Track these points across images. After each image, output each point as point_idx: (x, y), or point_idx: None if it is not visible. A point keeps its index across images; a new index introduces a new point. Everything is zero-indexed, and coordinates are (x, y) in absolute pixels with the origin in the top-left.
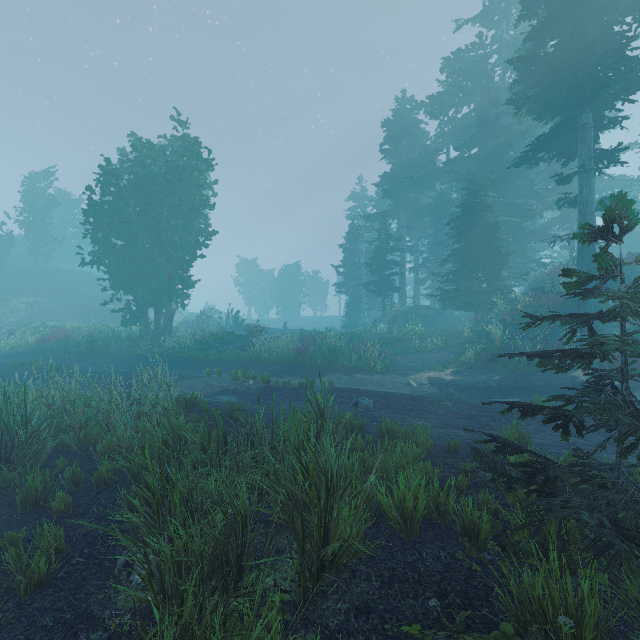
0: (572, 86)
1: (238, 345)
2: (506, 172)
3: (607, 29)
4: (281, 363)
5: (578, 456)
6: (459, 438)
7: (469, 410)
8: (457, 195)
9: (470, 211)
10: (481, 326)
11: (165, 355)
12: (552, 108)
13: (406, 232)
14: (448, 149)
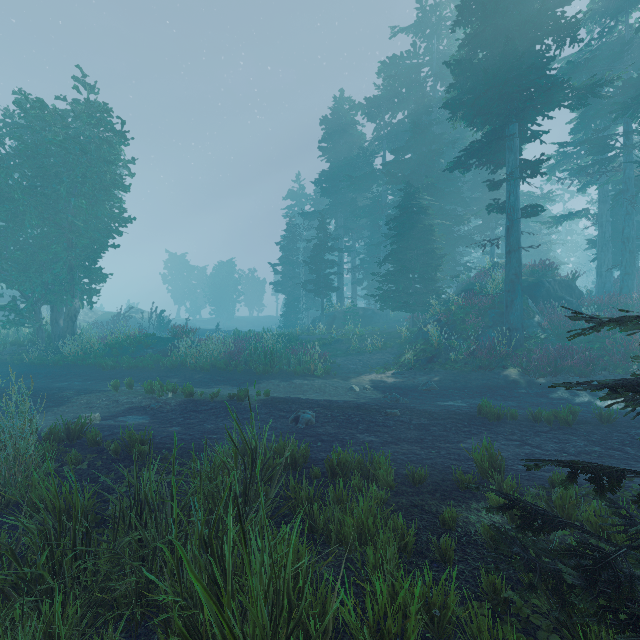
0: (503, 95)
1: (160, 349)
2: (438, 178)
3: (532, 46)
4: (210, 369)
5: (620, 517)
6: (417, 458)
7: (418, 418)
8: (392, 199)
9: (408, 212)
10: (417, 326)
11: (64, 363)
12: (485, 115)
13: (344, 232)
14: (384, 153)
